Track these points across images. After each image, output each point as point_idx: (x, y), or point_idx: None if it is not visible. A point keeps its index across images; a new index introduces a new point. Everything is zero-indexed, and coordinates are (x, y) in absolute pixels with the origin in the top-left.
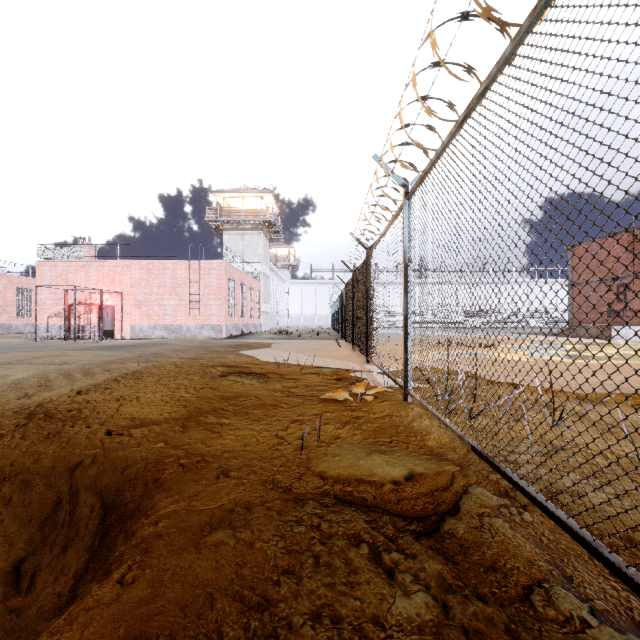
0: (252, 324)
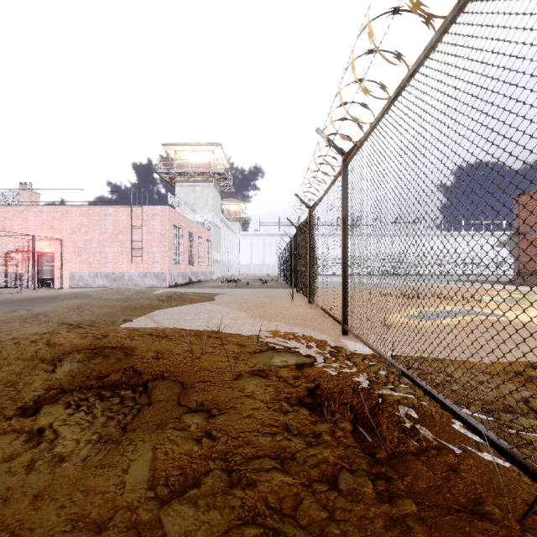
0: (201, 272)
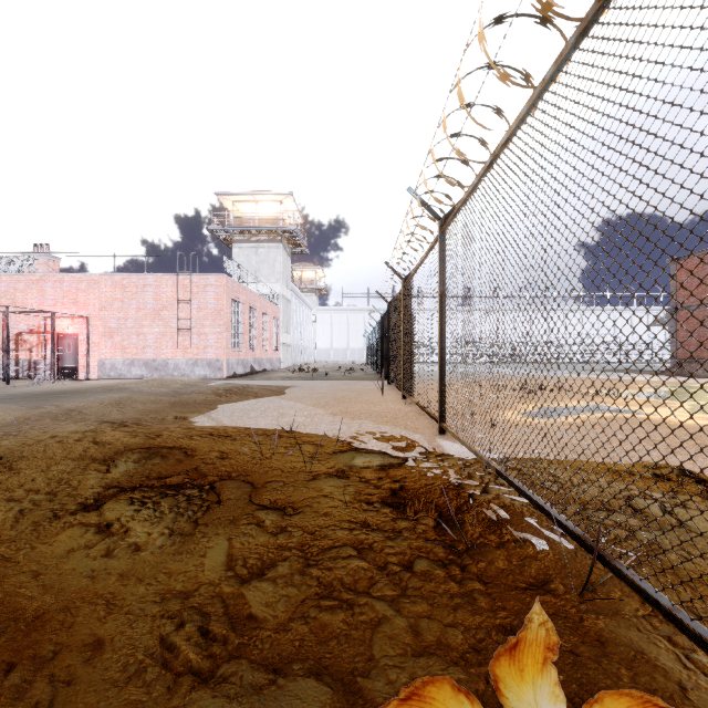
0: (267, 359)
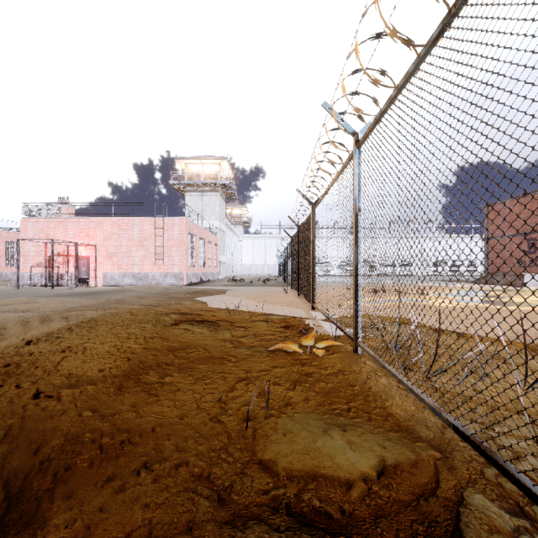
0: (210, 273)
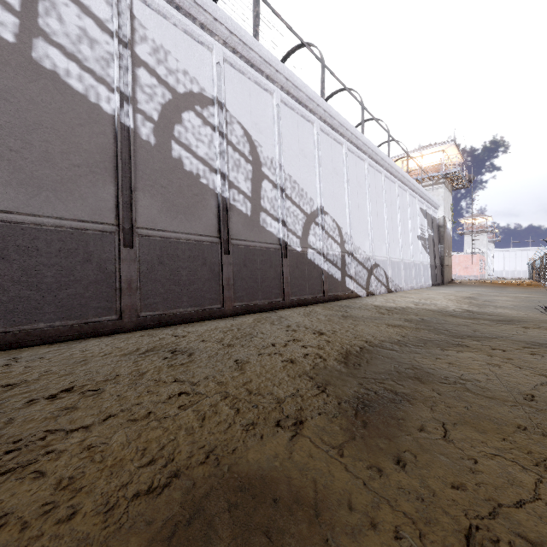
0: (483, 275)
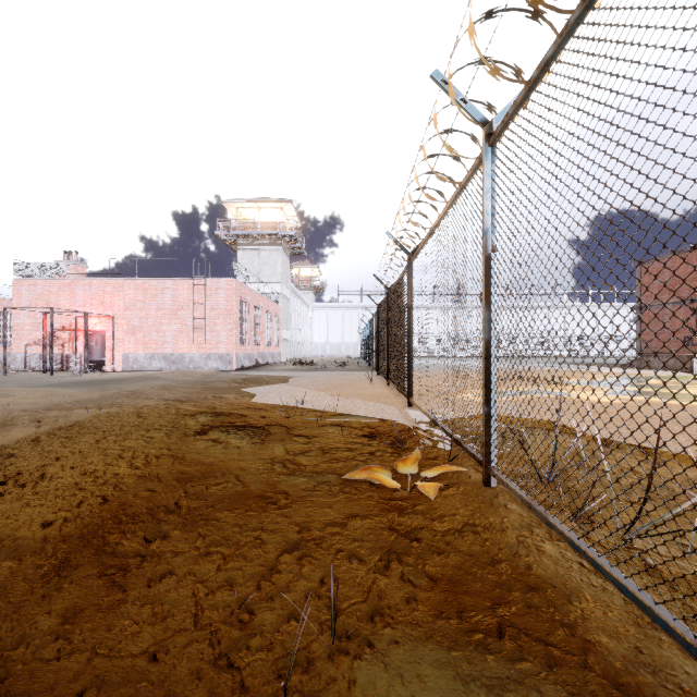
0: (269, 353)
